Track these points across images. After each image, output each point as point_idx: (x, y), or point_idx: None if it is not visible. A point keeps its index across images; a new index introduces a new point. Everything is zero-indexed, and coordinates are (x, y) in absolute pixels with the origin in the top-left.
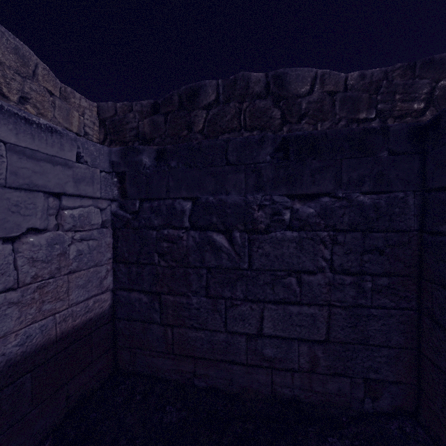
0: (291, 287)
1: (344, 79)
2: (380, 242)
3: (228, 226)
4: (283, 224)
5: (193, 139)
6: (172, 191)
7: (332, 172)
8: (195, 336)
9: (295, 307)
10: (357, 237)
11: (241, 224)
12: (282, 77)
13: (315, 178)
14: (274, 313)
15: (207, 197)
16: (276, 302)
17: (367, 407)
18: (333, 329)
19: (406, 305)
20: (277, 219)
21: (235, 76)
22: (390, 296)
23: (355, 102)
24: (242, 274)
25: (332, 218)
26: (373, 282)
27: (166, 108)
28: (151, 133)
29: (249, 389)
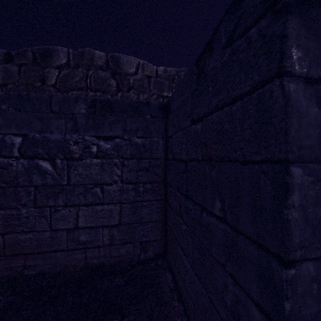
0: (97, 194)
1: (156, 69)
2: (147, 164)
3: (52, 155)
4: (92, 154)
5: (46, 90)
6: (3, 128)
7: (122, 124)
8: (25, 238)
9: (100, 206)
10: (135, 162)
11: (62, 154)
12: (117, 59)
13: (112, 126)
14: (87, 212)
15: (34, 134)
16: (88, 205)
17: (142, 257)
18: (123, 217)
19: (160, 198)
20: (88, 151)
21: (82, 49)
22: (152, 194)
23: (161, 85)
24: (63, 188)
25: (121, 151)
26: (144, 187)
27: (20, 60)
28: (3, 79)
29: (70, 266)
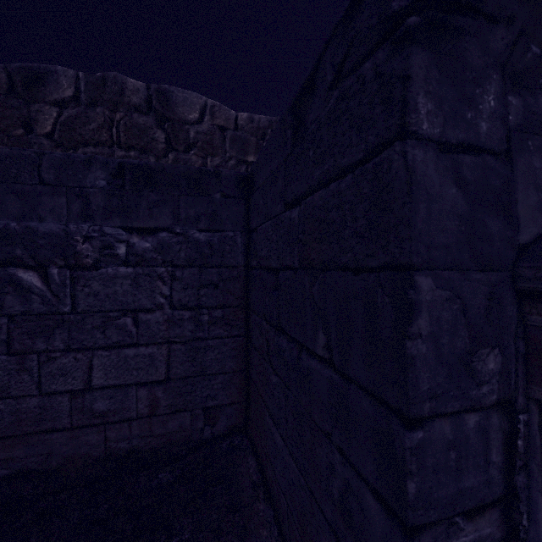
0: (128, 328)
1: (235, 117)
2: (215, 277)
3: (42, 260)
4: (118, 259)
5: (34, 144)
6: None
7: (171, 207)
8: None
9: (133, 350)
10: (195, 273)
11: (61, 258)
12: (167, 94)
13: (154, 211)
14: (108, 360)
15: (8, 222)
16: (109, 348)
17: (207, 434)
18: (174, 367)
19: (238, 333)
20: (110, 253)
21: (104, 74)
22: (225, 326)
23: (244, 144)
24: (63, 319)
25: (170, 254)
26: (211, 315)
27: None
28: None
29: (77, 456)
